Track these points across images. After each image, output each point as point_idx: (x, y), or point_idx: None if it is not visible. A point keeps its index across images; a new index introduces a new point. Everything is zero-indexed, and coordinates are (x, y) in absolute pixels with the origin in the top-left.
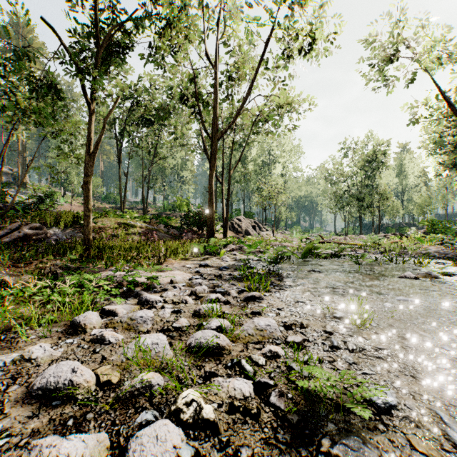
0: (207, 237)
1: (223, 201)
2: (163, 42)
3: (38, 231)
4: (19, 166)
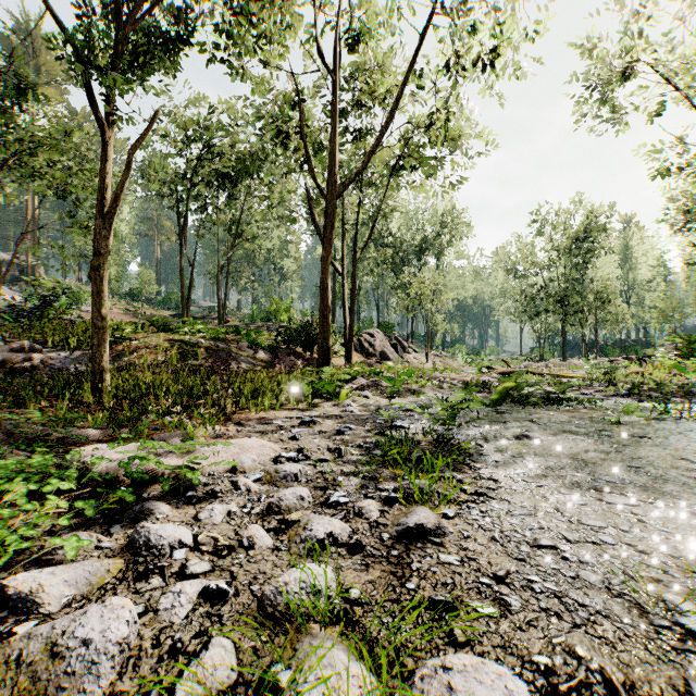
0: (318, 364)
1: (345, 305)
2: (240, 26)
3: (28, 355)
4: (29, 252)
